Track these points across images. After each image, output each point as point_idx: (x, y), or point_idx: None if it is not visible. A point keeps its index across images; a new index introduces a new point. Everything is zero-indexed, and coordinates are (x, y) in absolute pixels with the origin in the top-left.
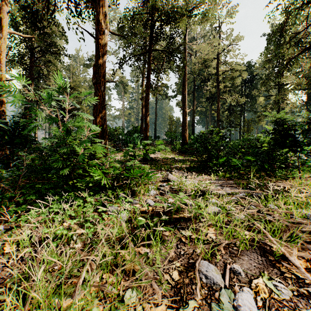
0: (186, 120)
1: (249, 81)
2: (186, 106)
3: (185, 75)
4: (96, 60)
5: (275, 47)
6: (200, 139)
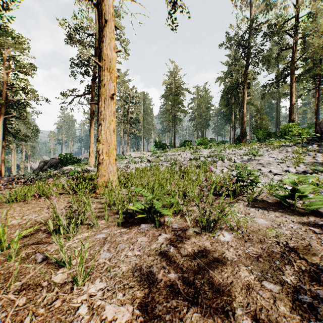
0: None
1: None
2: None
3: None
4: (290, 106)
5: None
6: None
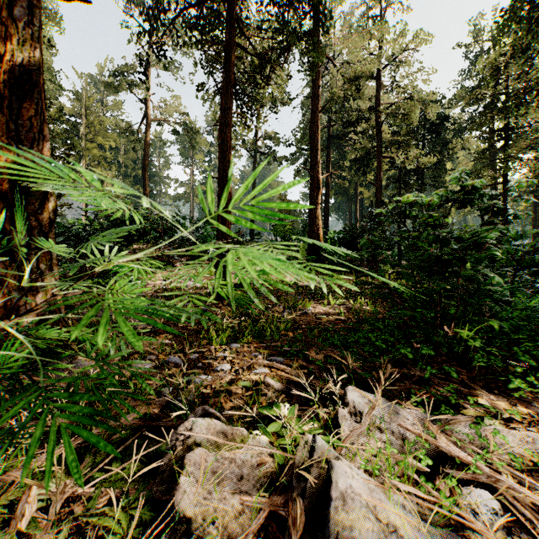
0: (319, 198)
1: (432, 129)
2: (319, 166)
3: (317, 98)
4: None
5: (524, 28)
6: (349, 239)
